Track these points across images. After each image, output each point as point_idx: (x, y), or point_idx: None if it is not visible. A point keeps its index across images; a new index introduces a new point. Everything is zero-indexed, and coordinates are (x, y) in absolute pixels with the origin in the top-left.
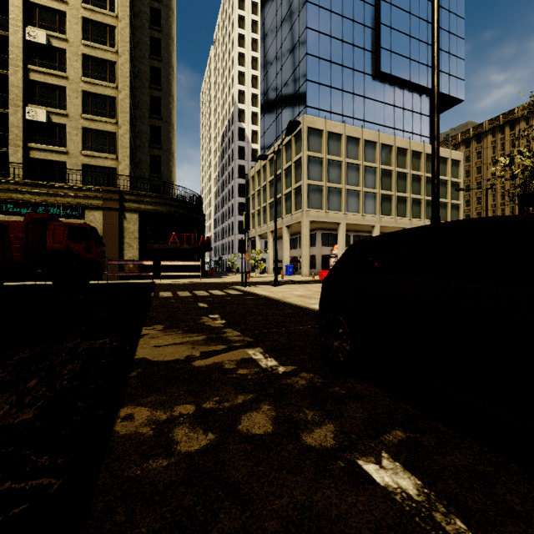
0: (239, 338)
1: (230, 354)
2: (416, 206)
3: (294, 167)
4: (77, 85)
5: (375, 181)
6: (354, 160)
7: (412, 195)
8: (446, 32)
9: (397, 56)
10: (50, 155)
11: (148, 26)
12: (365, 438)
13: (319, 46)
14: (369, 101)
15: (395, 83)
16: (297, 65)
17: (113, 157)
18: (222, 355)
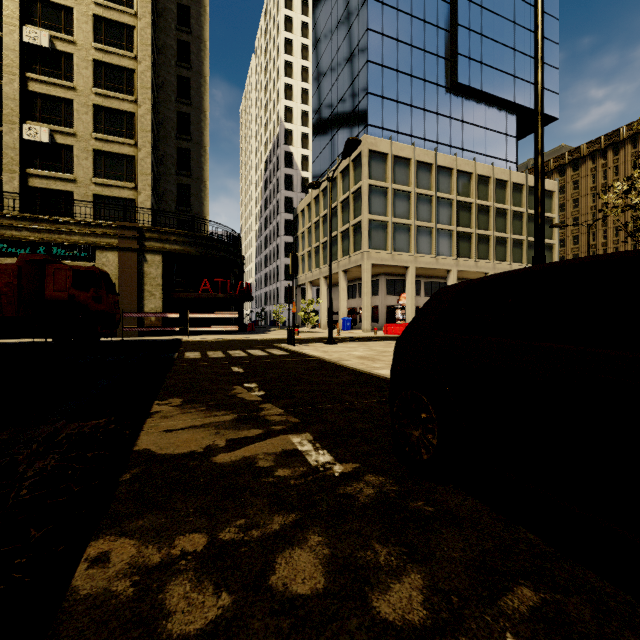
0: (280, 418)
1: (267, 443)
2: (501, 246)
3: (353, 198)
4: (87, 98)
5: (451, 216)
6: (425, 190)
7: (496, 233)
8: None
9: (478, 64)
10: (54, 183)
11: (175, 26)
12: (473, 604)
13: (383, 51)
14: (443, 119)
15: (476, 96)
16: (356, 75)
17: (131, 186)
18: (255, 445)
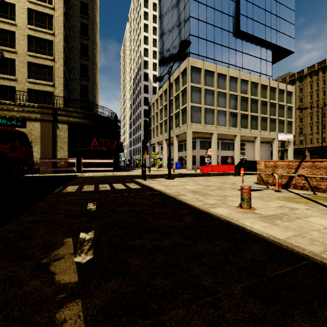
0: None
1: None
2: (264, 122)
3: (181, 94)
4: (23, 31)
5: (237, 105)
6: (222, 90)
7: (261, 115)
8: (283, 5)
9: (251, 20)
10: (3, 81)
11: None
12: None
13: (199, 11)
14: (232, 50)
15: (249, 39)
16: (183, 25)
17: (50, 84)
18: None
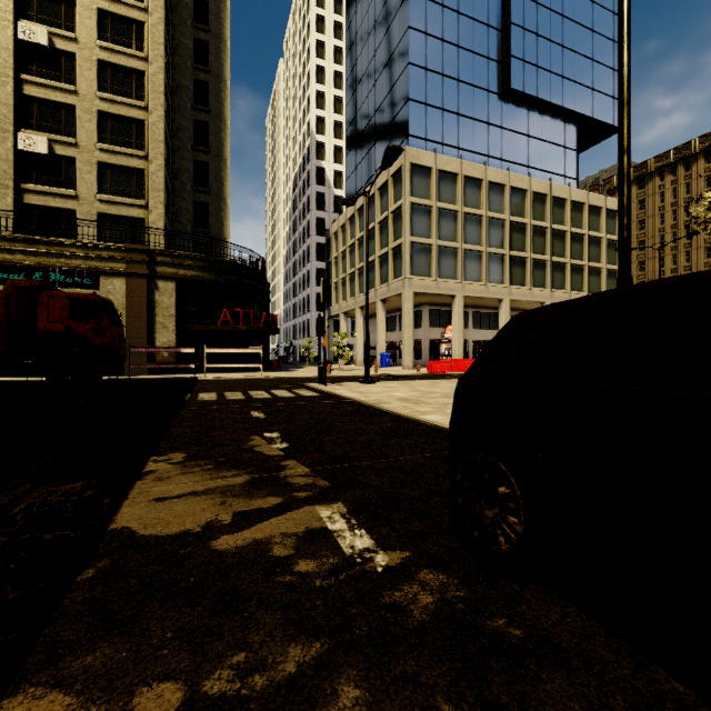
0: (306, 480)
1: (287, 518)
2: (559, 273)
3: (393, 219)
4: (90, 103)
5: (504, 238)
6: (474, 209)
7: (553, 258)
8: (599, 35)
9: (533, 67)
10: (52, 200)
11: (192, 23)
12: None
13: (427, 53)
14: (494, 129)
15: (530, 104)
16: (396, 79)
17: (140, 203)
18: (271, 522)
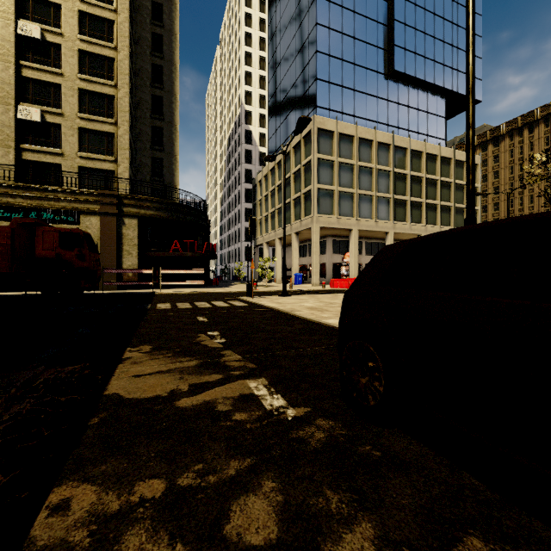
0: (239, 363)
1: (226, 387)
2: (432, 212)
3: (304, 170)
4: (73, 82)
5: (389, 185)
6: (366, 163)
7: (427, 200)
8: (463, 29)
9: (412, 54)
10: (44, 157)
11: (150, 21)
12: None
13: (330, 43)
14: (382, 101)
15: (410, 82)
16: (307, 63)
17: (111, 159)
18: (215, 390)
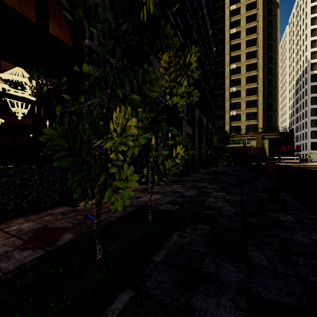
0: None
1: None
2: None
3: None
4: (244, 100)
5: None
6: None
7: None
8: None
9: None
10: (236, 124)
11: (266, 64)
12: None
13: None
14: None
15: None
16: None
17: (256, 120)
18: None
